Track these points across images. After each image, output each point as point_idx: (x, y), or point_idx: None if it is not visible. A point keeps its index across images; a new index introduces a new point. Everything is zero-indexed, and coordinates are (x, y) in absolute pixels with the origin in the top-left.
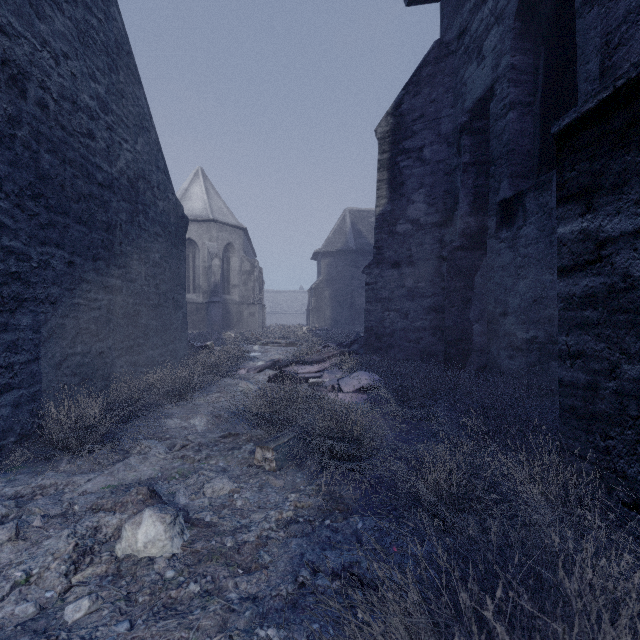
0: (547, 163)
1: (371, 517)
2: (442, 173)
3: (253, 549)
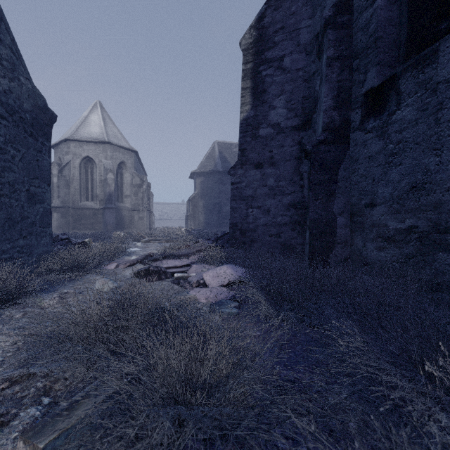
0: (417, 48)
1: None
2: (301, 80)
3: None
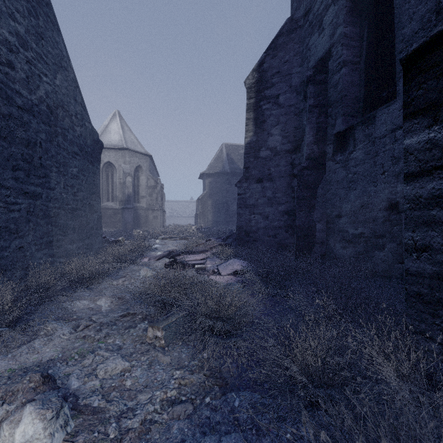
0: (370, 106)
1: (246, 391)
2: (293, 114)
3: (135, 438)
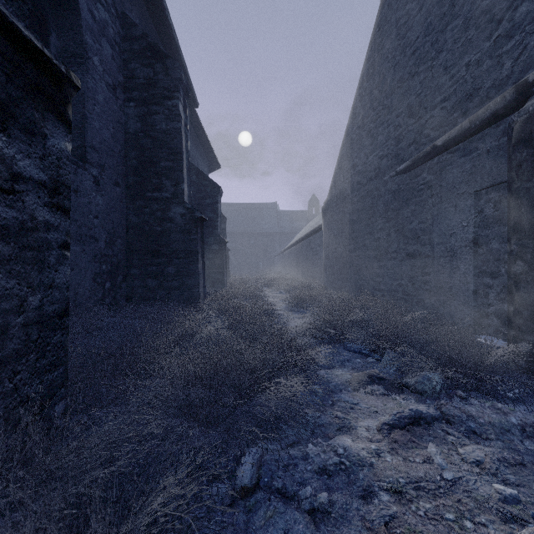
0: None
1: None
2: None
3: None
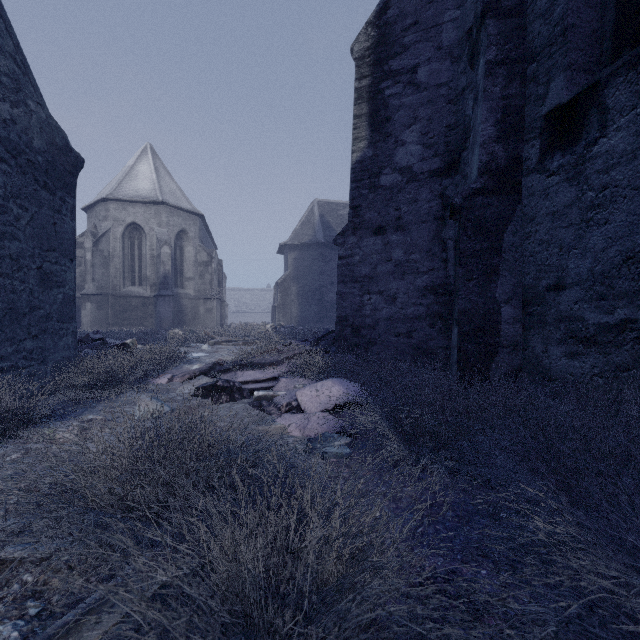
0: (632, 41)
1: None
2: (444, 101)
3: None
